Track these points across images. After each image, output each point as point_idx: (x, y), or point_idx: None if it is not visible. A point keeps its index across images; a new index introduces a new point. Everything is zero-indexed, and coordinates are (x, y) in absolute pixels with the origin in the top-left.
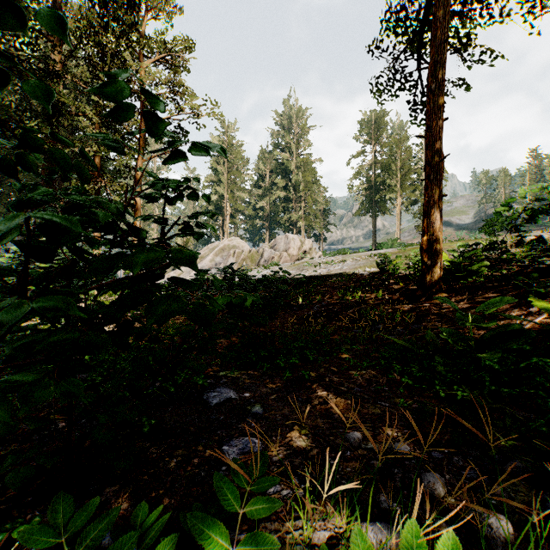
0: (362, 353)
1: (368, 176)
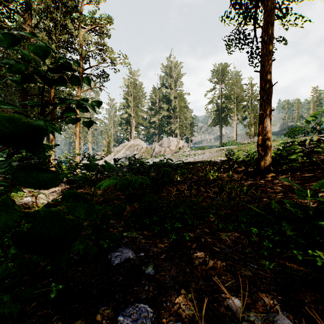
0: (224, 216)
1: (217, 103)
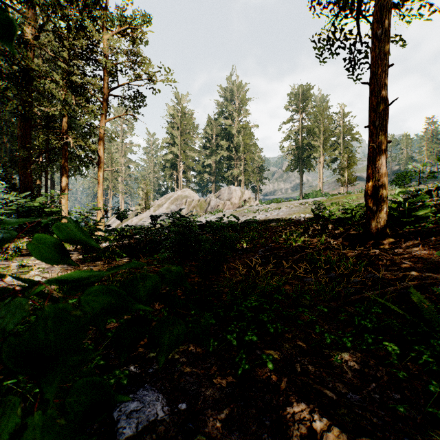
0: (326, 314)
1: (296, 139)
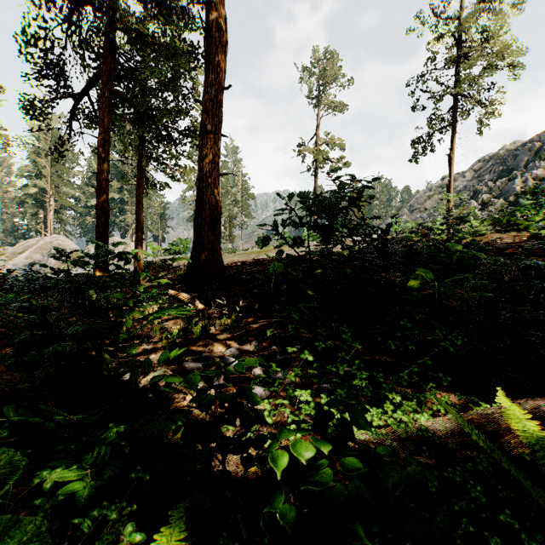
0: None
1: None
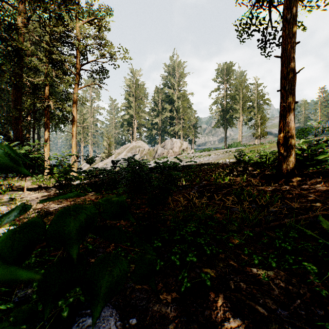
0: (251, 237)
1: (221, 103)
